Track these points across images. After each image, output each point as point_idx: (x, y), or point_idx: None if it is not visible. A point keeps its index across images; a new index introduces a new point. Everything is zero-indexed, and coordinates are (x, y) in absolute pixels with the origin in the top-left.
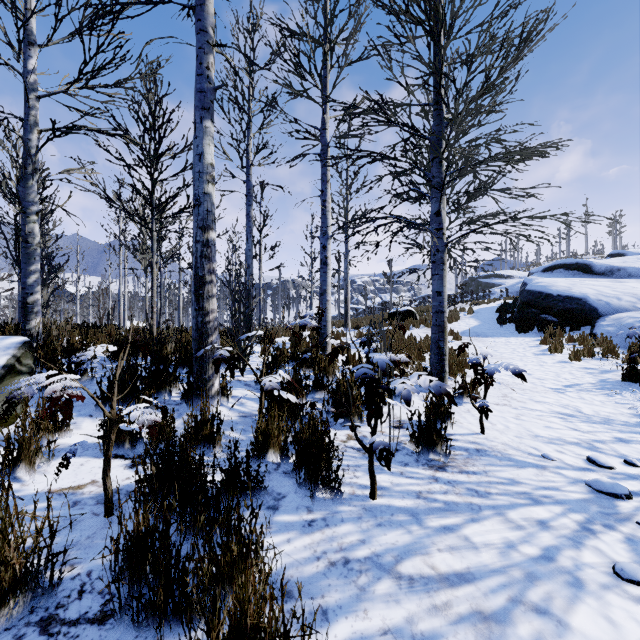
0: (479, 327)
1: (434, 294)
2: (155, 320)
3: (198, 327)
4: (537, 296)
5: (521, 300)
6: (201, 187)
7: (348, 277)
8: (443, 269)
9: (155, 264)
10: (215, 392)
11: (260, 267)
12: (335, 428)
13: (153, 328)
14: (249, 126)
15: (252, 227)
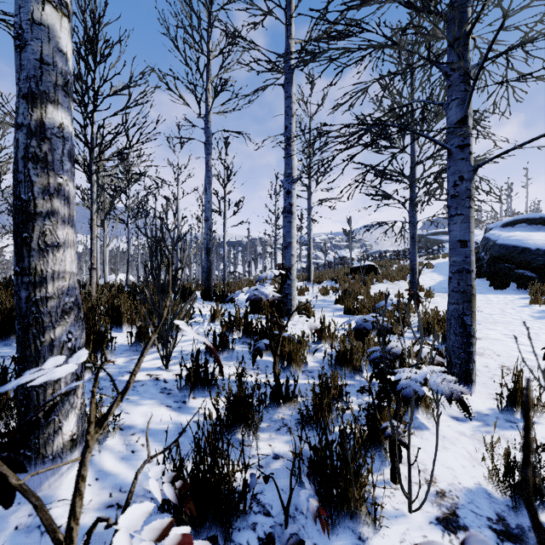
0: (446, 282)
1: (455, 244)
2: (94, 278)
3: (20, 310)
4: (511, 250)
5: (491, 254)
6: (26, 8)
7: (311, 233)
8: (470, 206)
9: (95, 214)
10: (64, 444)
11: (224, 223)
12: (317, 542)
13: (92, 287)
14: (208, 70)
15: (211, 177)
